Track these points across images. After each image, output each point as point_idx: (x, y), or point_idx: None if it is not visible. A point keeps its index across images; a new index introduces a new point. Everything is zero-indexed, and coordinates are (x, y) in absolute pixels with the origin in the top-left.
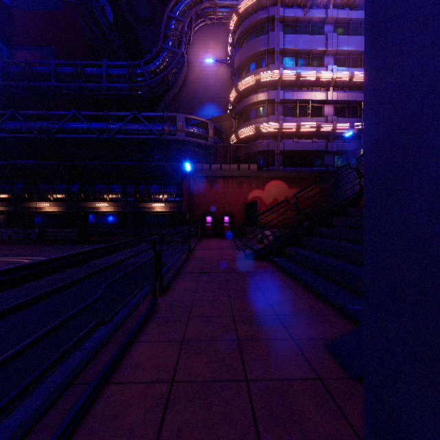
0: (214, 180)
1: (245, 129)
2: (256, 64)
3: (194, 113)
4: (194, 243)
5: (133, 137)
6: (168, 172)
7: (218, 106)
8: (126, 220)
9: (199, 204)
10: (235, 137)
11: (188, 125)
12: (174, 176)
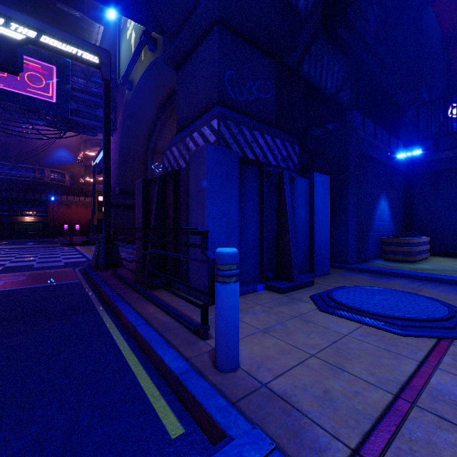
0: (70, 205)
1: (90, 178)
2: (96, 143)
3: (50, 153)
4: (61, 237)
5: (12, 178)
6: (39, 200)
7: (70, 151)
8: (2, 227)
9: (60, 218)
10: (83, 180)
11: (51, 173)
12: (42, 202)
